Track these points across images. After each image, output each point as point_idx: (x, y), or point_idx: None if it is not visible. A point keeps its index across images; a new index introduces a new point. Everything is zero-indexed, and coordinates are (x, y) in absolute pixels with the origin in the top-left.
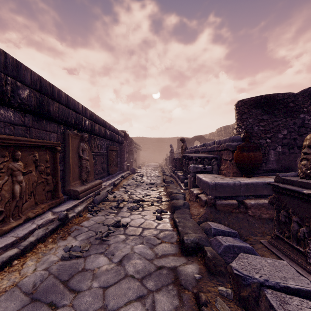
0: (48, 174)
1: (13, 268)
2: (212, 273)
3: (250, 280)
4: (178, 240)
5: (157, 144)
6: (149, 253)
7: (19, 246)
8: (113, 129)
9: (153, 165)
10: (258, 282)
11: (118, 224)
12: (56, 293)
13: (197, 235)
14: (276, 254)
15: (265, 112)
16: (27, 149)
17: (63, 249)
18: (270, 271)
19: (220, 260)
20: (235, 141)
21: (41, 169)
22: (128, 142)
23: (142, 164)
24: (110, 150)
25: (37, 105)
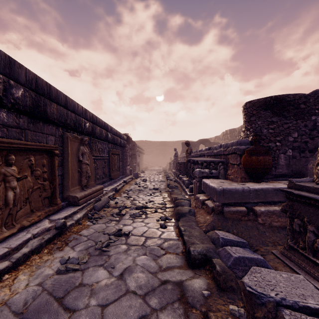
0: (45, 179)
1: (3, 284)
2: (222, 289)
3: (265, 299)
4: (183, 250)
5: (161, 148)
6: (153, 266)
7: (11, 258)
8: (115, 132)
9: (157, 169)
10: (274, 301)
11: (120, 233)
12: (49, 313)
13: (204, 245)
14: (290, 267)
15: (274, 113)
16: (22, 153)
17: (60, 261)
18: (286, 288)
19: (230, 275)
20: (243, 144)
21: (37, 174)
22: (131, 145)
23: (145, 168)
24: (111, 154)
25: (32, 106)
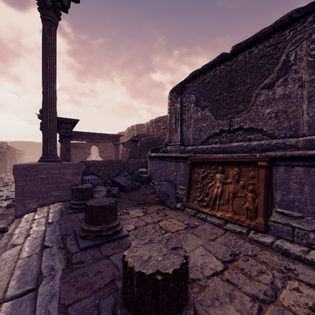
0: None
1: None
2: None
3: None
4: None
5: None
6: None
7: None
8: None
9: None
10: None
11: (8, 184)
12: None
13: None
14: None
15: (74, 147)
16: None
17: None
18: None
19: None
20: None
21: None
22: (10, 150)
23: None
24: None
25: None
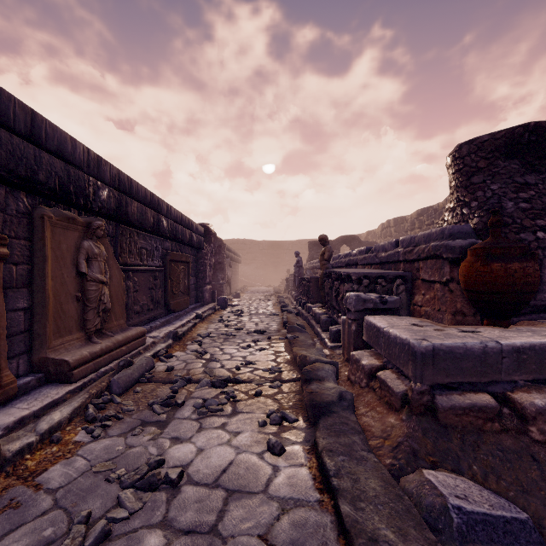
0: None
1: None
2: None
3: None
4: None
5: (271, 252)
6: None
7: None
8: (180, 218)
9: (264, 291)
10: None
11: (152, 478)
12: None
13: None
14: None
15: (527, 167)
16: None
17: None
18: None
19: None
20: (459, 237)
21: None
22: (214, 246)
23: (243, 289)
24: (171, 262)
25: None
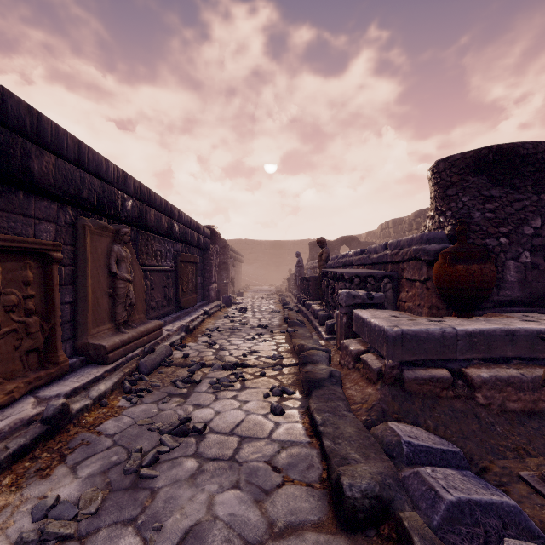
0: (30, 312)
1: None
2: None
3: None
4: (323, 475)
5: (273, 252)
6: (254, 521)
7: None
8: (189, 222)
9: (266, 290)
10: None
11: (184, 428)
12: None
13: (373, 470)
14: None
15: (494, 181)
16: None
17: (32, 510)
18: None
19: None
20: (434, 242)
21: (10, 302)
22: (219, 247)
23: (245, 288)
24: (181, 262)
25: None
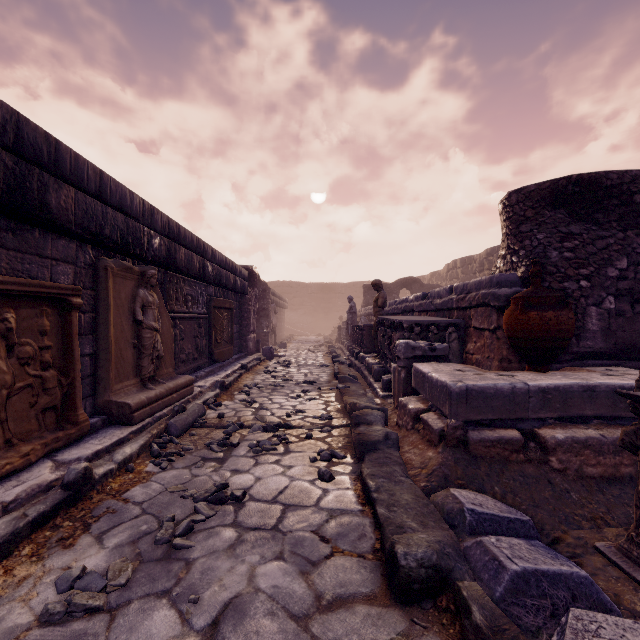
0: (47, 365)
1: None
2: None
3: None
4: (377, 546)
5: (321, 296)
6: (300, 594)
7: None
8: (224, 262)
9: (313, 340)
10: None
11: (221, 494)
12: None
13: (431, 538)
14: None
15: (574, 216)
16: None
17: (56, 581)
18: None
19: (515, 639)
20: (505, 285)
21: (25, 354)
22: (258, 290)
23: (289, 338)
24: (215, 309)
25: (6, 187)
